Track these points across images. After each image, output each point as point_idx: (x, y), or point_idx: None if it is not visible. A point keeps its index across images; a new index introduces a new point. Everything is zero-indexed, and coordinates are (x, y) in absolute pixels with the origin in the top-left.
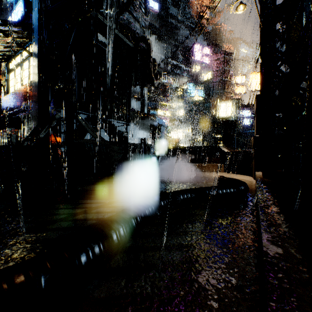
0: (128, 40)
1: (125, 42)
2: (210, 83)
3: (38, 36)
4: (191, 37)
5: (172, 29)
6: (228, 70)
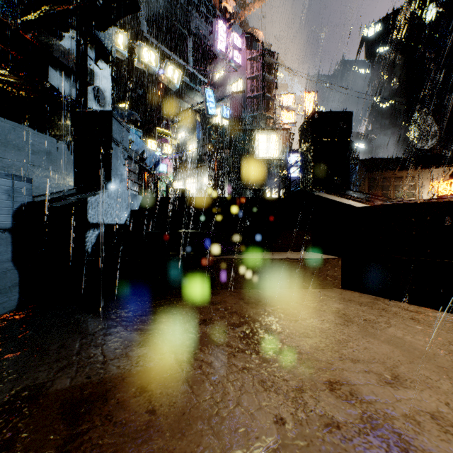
0: None
1: None
2: (241, 99)
3: None
4: (207, 35)
5: (175, 10)
6: (269, 82)
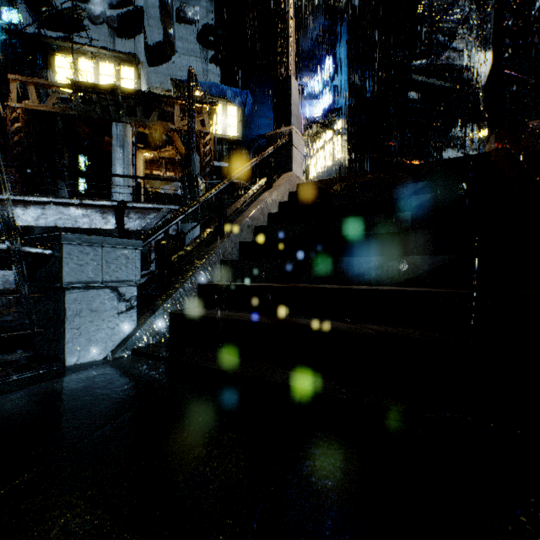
0: (445, 81)
1: (440, 86)
2: None
3: (348, 116)
4: None
5: None
6: None
